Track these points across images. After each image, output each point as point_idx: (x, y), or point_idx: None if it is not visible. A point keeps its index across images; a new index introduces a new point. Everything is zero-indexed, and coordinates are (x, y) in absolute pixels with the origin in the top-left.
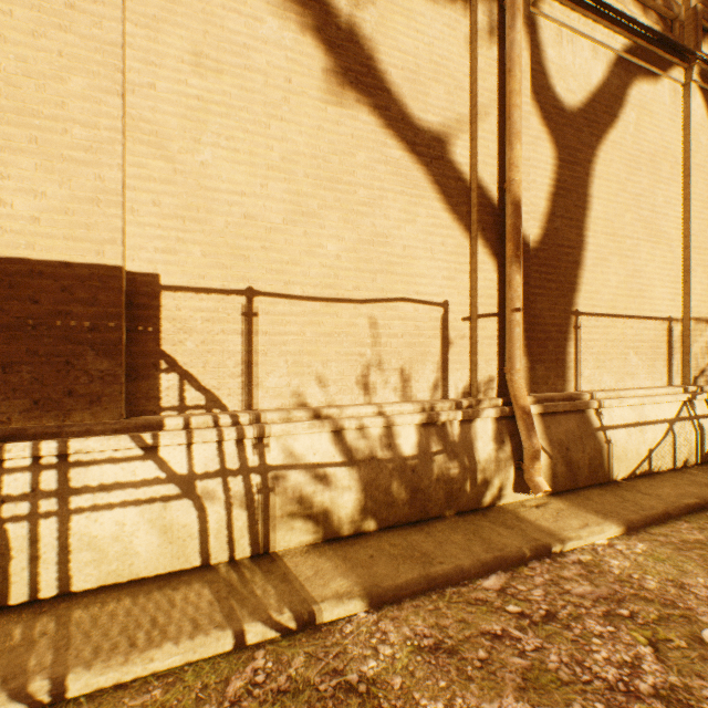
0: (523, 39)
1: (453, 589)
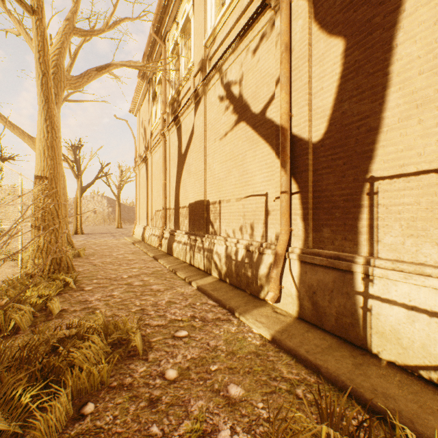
0: (302, 5)
1: (206, 297)
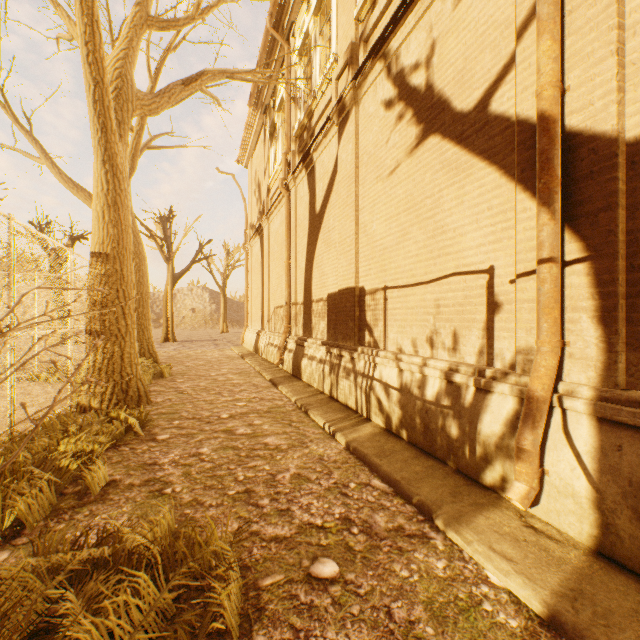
0: None
1: (367, 469)
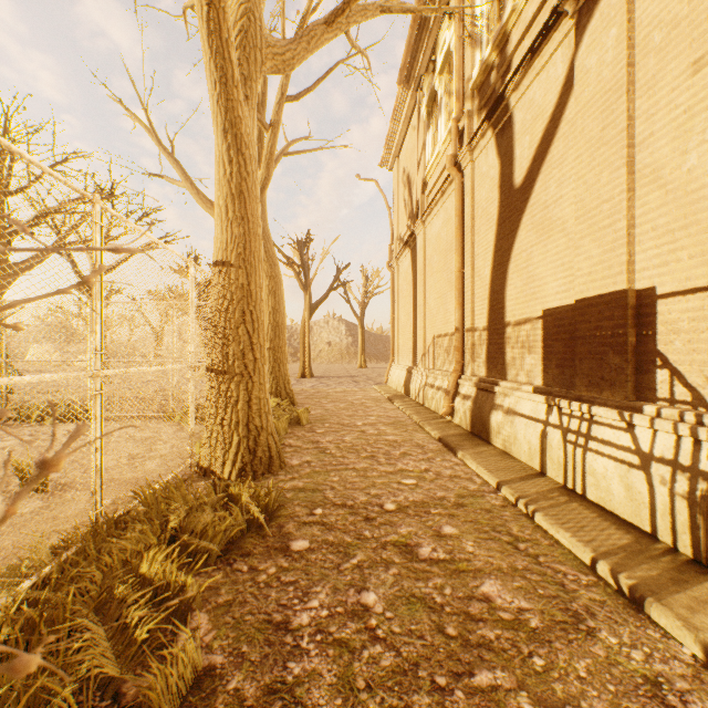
0: None
1: None
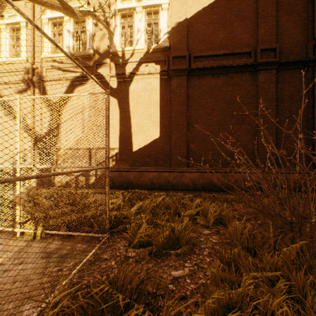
0: (39, 93)
1: None
